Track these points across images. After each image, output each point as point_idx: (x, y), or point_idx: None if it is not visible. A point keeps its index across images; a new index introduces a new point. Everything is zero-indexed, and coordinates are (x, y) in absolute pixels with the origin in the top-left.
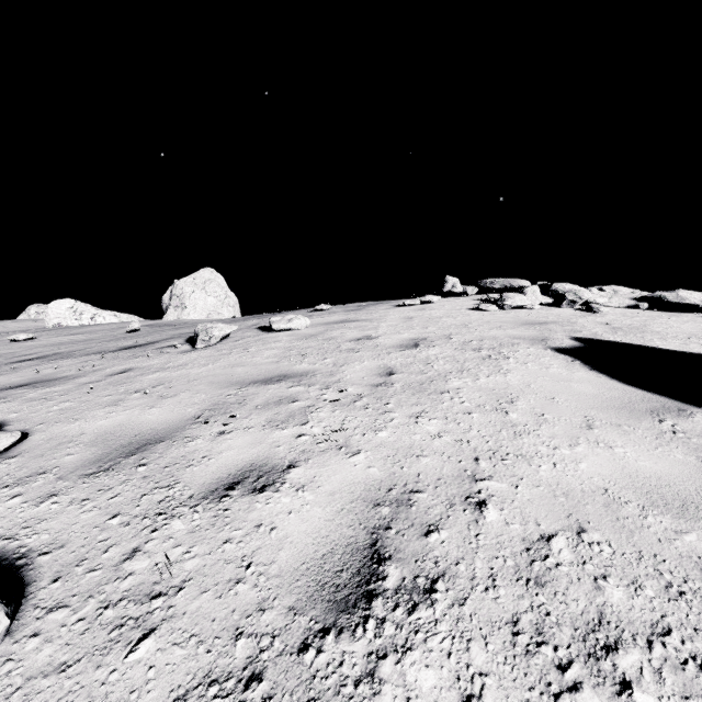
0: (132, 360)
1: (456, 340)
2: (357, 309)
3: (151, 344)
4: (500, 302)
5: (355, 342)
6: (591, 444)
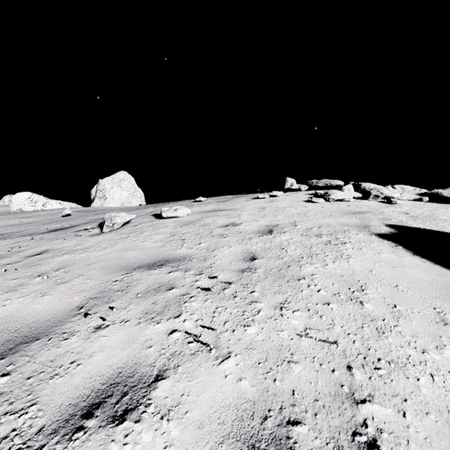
0: (52, 241)
1: (301, 227)
2: (224, 201)
3: (72, 228)
4: (326, 196)
5: (224, 228)
6: None
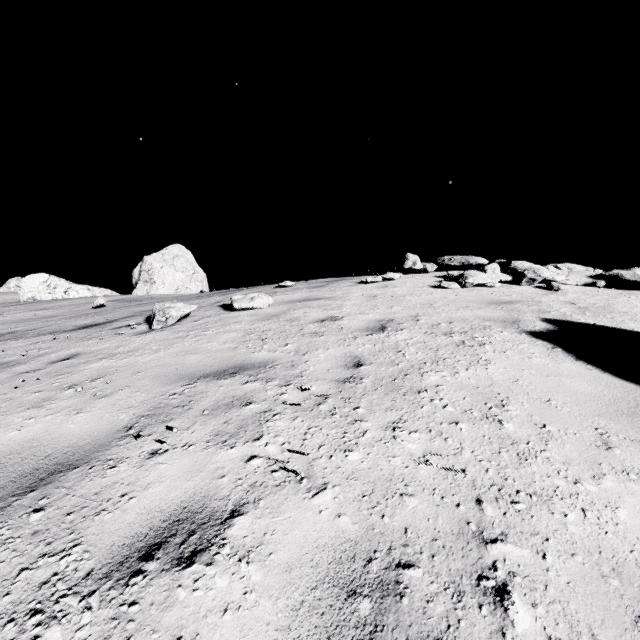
0: (83, 342)
1: (424, 322)
2: (320, 286)
3: (109, 323)
4: (462, 280)
5: (319, 324)
6: (620, 475)
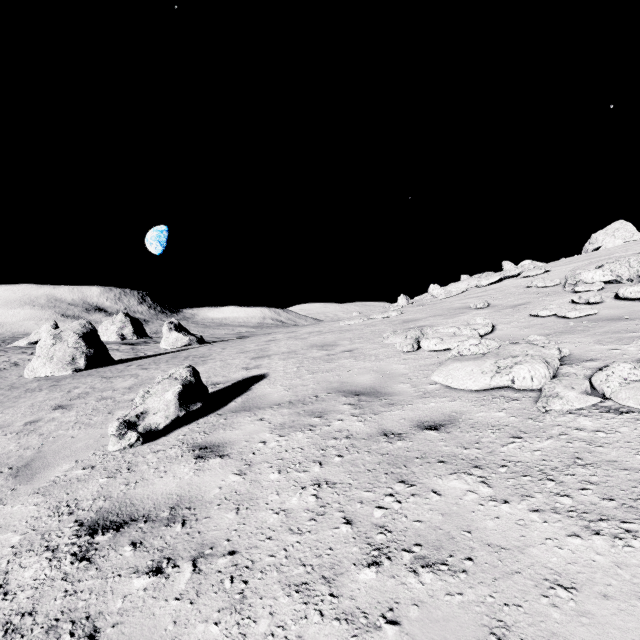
0: None
1: None
2: None
3: None
4: None
5: None
6: None
